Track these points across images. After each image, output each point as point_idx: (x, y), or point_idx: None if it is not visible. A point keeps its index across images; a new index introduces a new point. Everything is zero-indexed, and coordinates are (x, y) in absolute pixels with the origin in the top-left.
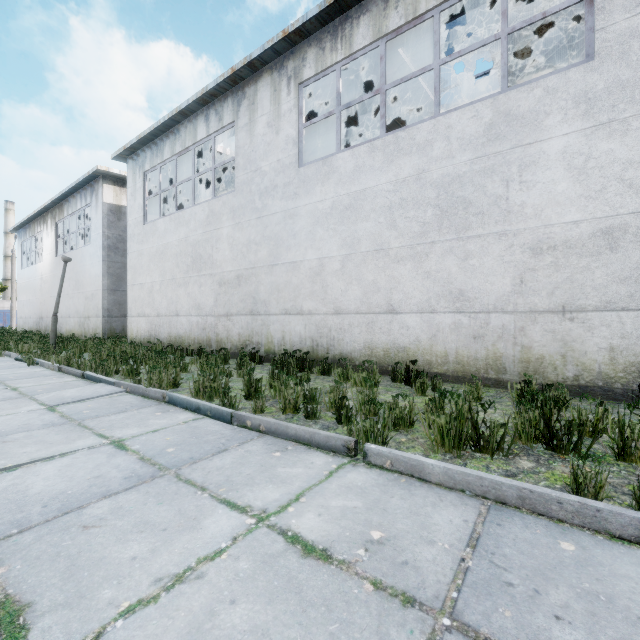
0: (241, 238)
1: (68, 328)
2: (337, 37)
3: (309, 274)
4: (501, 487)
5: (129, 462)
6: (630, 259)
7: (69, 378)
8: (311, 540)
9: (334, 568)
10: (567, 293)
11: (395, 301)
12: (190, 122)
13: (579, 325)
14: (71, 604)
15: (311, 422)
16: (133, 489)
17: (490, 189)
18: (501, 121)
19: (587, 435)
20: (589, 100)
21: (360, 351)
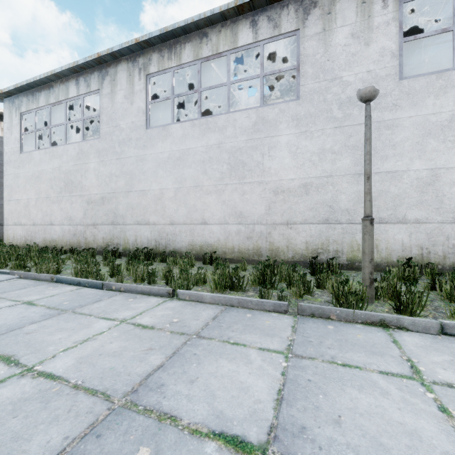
0: (105, 171)
1: None
2: (172, 51)
3: (154, 199)
4: (232, 299)
5: (41, 310)
6: (314, 199)
7: None
8: (146, 324)
9: (155, 330)
10: (289, 215)
11: (206, 217)
12: (63, 82)
13: (294, 231)
14: (35, 352)
15: (151, 285)
16: (49, 319)
17: (255, 158)
18: (260, 122)
19: (284, 281)
20: (298, 119)
21: (186, 247)
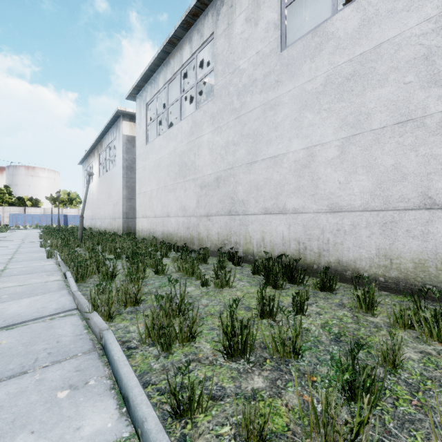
0: (220, 141)
1: (104, 226)
2: None
3: (294, 167)
4: None
5: None
6: None
7: (55, 276)
8: None
9: None
10: None
11: (438, 191)
12: (177, 50)
13: None
14: None
15: None
16: None
17: None
18: None
19: None
20: None
21: (370, 260)
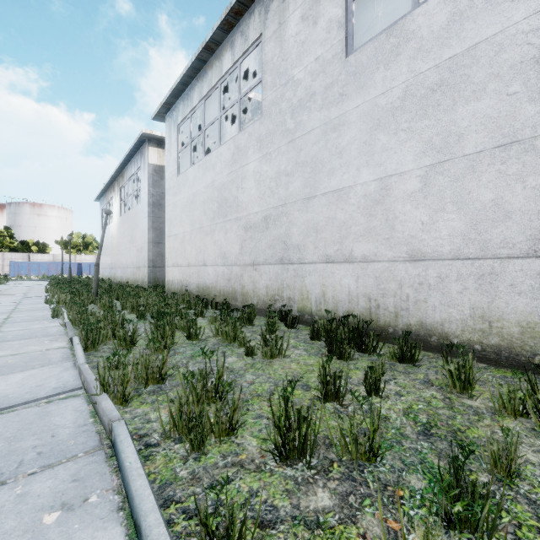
0: (269, 171)
1: (127, 277)
2: None
3: (363, 204)
4: None
5: None
6: None
7: (60, 342)
8: None
9: None
10: None
11: None
12: (216, 57)
13: None
14: None
15: None
16: None
17: None
18: None
19: None
20: None
21: (462, 322)
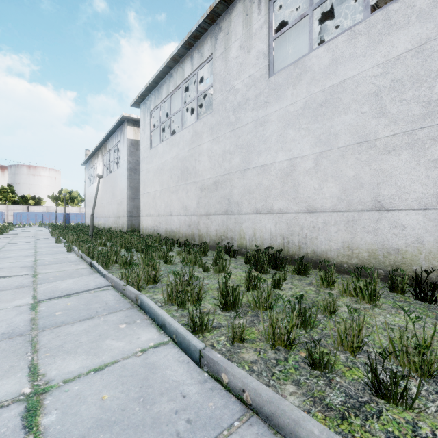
0: (218, 150)
1: (109, 224)
2: None
3: (279, 175)
4: None
5: None
6: None
7: (82, 265)
8: None
9: None
10: None
11: (384, 197)
12: (179, 66)
13: None
14: None
15: (321, 379)
16: None
17: None
18: None
19: None
20: None
21: (337, 251)
